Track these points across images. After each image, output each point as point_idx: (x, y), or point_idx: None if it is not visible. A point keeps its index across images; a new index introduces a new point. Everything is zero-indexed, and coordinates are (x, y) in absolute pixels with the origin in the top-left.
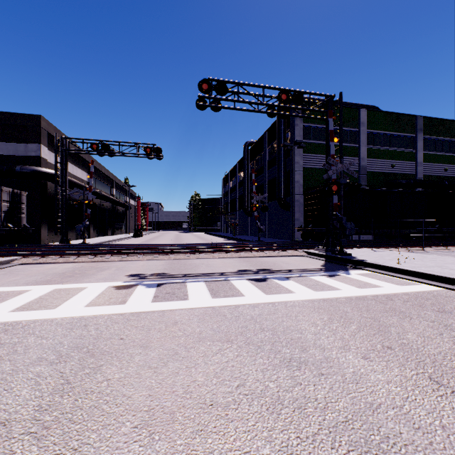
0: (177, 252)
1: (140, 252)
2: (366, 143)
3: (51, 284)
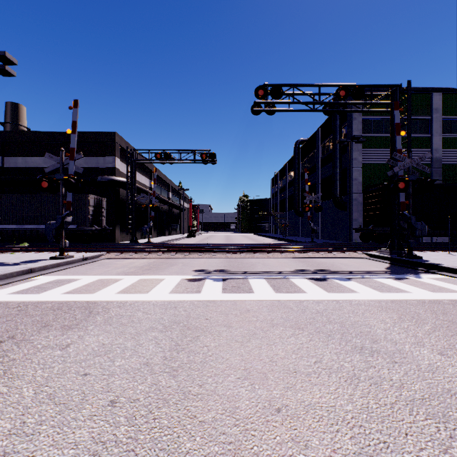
0: (233, 251)
1: (200, 250)
2: (441, 131)
3: (136, 275)
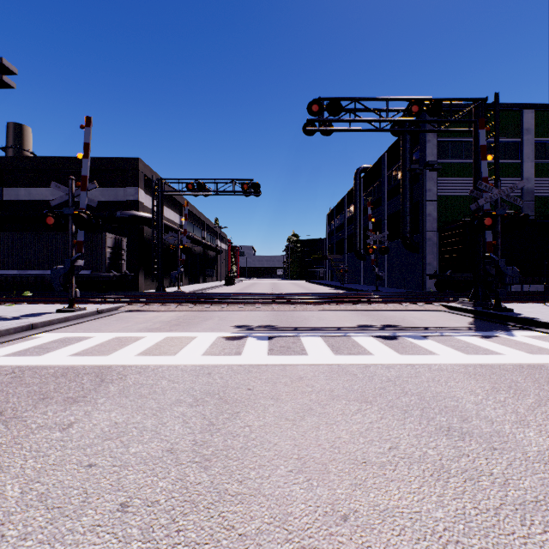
0: (281, 303)
1: (240, 301)
2: (533, 157)
3: (162, 332)
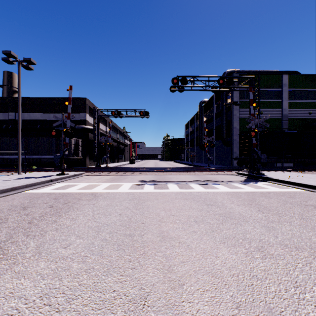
0: (159, 171)
1: (140, 170)
2: (287, 98)
3: (108, 183)
